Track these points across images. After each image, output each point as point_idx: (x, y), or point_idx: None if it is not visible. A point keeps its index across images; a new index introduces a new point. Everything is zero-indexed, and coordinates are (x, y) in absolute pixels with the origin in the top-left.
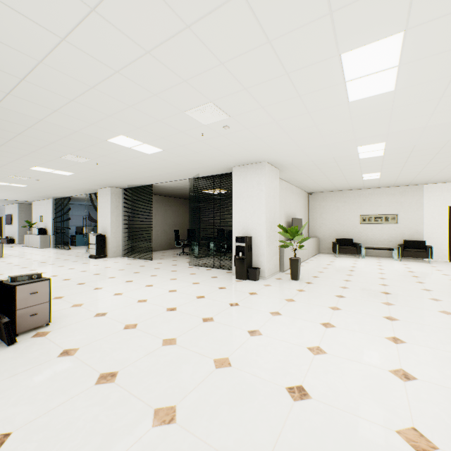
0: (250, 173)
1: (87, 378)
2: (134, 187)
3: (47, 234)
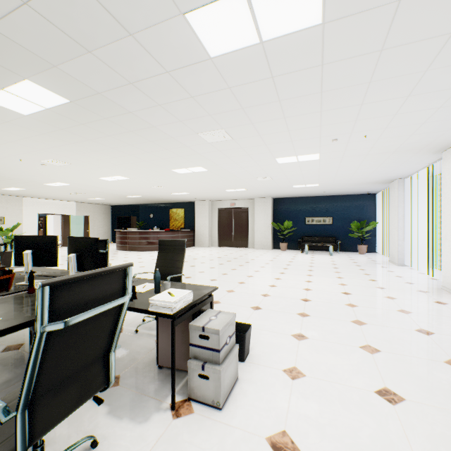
0: None
1: None
2: None
3: None
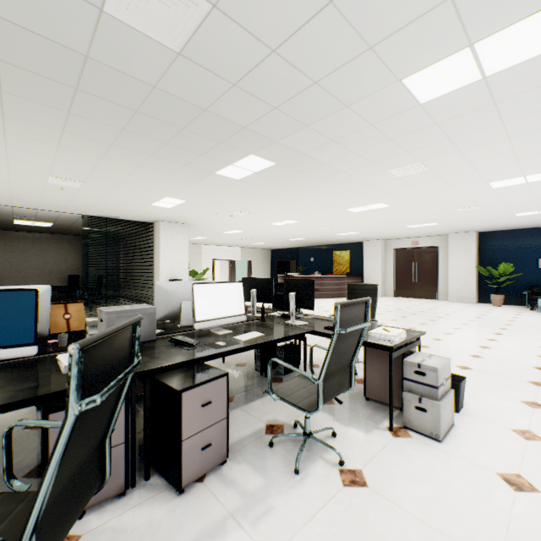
0: (177, 229)
1: None
2: None
3: None
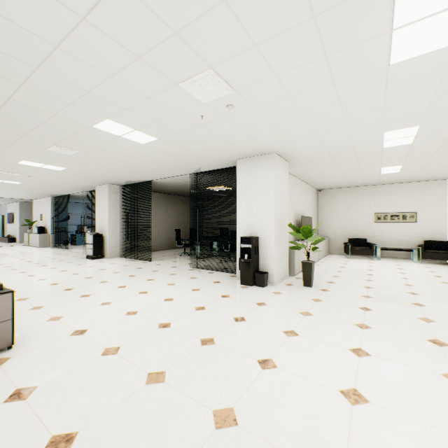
0: (257, 165)
1: (31, 444)
2: (132, 184)
3: (47, 233)
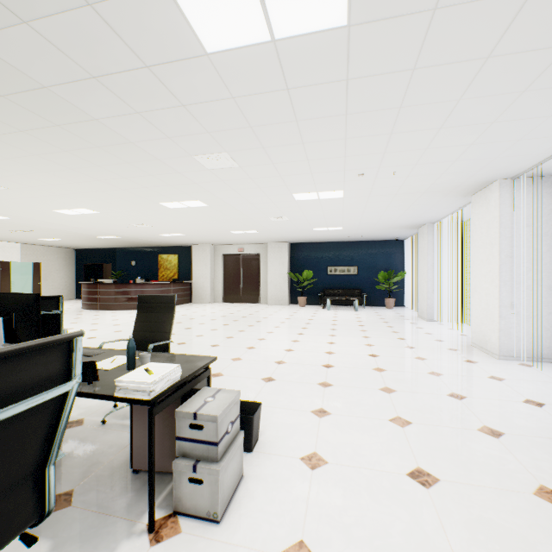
0: None
1: None
2: None
3: None
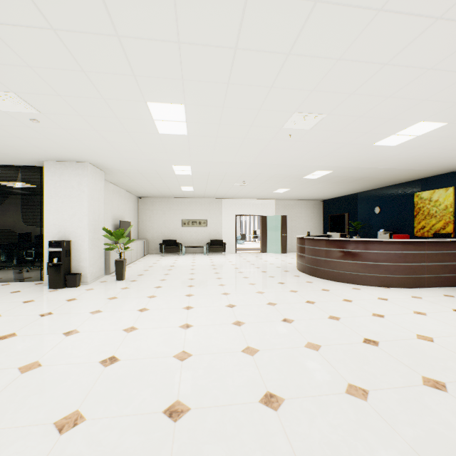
0: (69, 171)
1: None
2: None
3: None
